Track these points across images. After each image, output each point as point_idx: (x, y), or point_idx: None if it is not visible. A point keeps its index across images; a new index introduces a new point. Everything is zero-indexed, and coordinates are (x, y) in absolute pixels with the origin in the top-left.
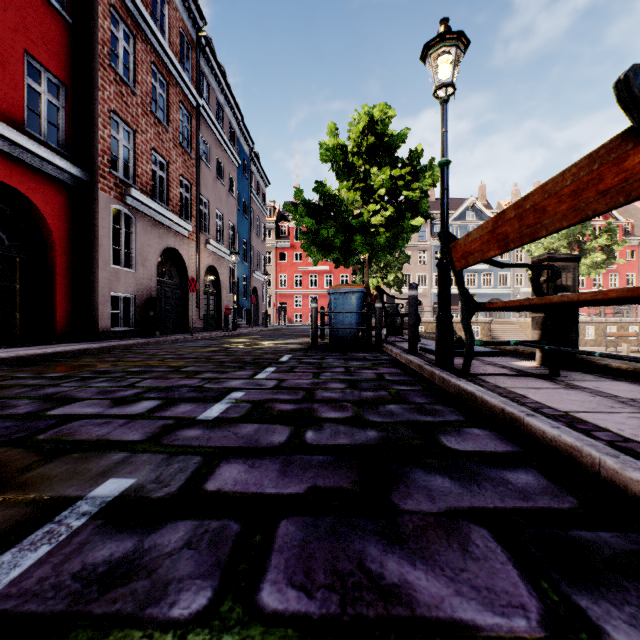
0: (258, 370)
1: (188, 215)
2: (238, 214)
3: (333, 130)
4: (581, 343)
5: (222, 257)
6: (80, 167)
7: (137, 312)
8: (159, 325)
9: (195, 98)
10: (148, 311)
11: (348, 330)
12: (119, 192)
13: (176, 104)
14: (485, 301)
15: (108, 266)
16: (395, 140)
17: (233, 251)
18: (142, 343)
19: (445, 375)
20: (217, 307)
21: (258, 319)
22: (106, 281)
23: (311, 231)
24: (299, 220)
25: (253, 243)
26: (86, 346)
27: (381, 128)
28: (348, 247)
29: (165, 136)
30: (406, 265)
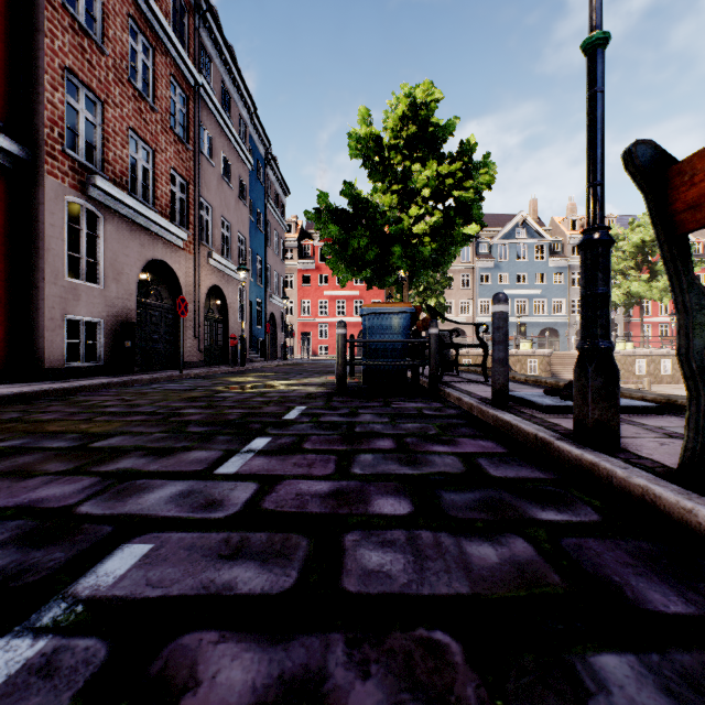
0: (235, 446)
1: (183, 221)
2: (251, 226)
3: (365, 117)
4: (656, 380)
5: (230, 276)
6: (18, 141)
7: (107, 342)
8: (138, 359)
9: (192, 74)
10: (123, 341)
11: (389, 367)
12: (78, 180)
13: (166, 78)
14: (537, 331)
15: (60, 279)
16: (441, 131)
17: (241, 267)
18: (98, 385)
19: (657, 486)
20: (223, 337)
21: (276, 351)
22: (57, 299)
23: (338, 241)
24: (323, 230)
25: (270, 262)
26: (0, 391)
27: (425, 114)
28: (384, 262)
29: (150, 116)
30: (447, 290)
